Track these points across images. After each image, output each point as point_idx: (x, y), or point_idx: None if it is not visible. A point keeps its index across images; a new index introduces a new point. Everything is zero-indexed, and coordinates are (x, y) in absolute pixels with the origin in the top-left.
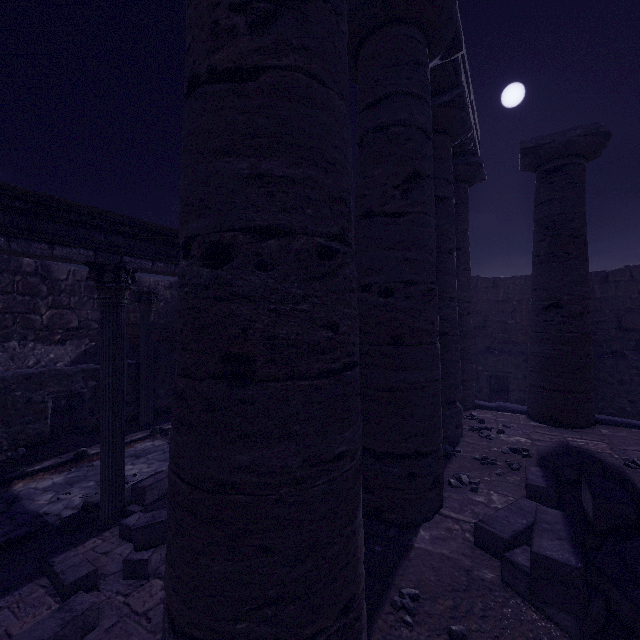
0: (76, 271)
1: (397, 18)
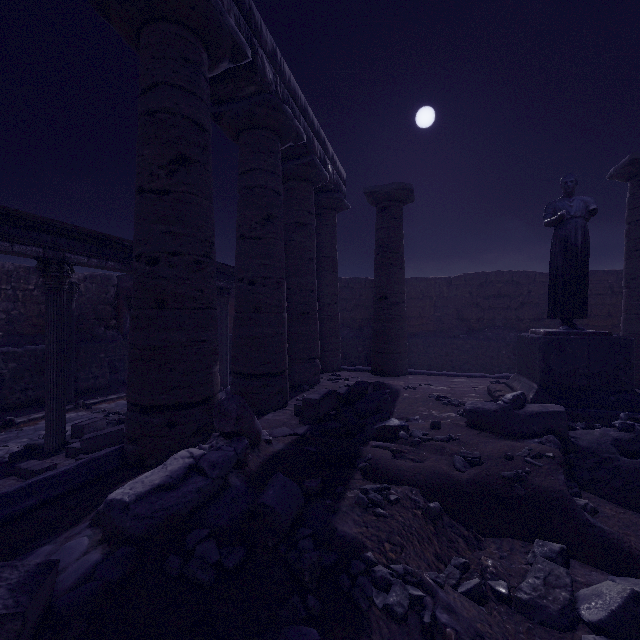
0: None
1: (258, 126)
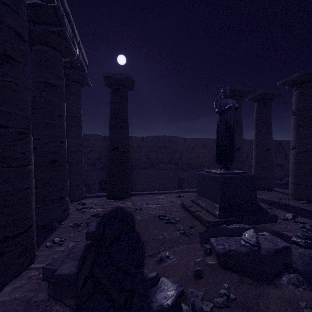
0: None
1: None
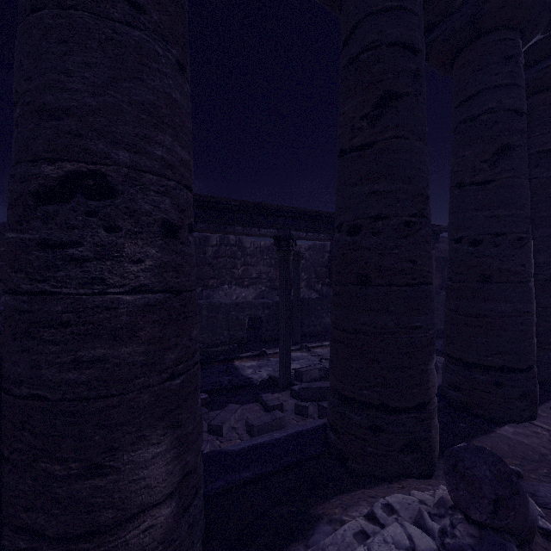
0: (255, 242)
1: (486, 31)
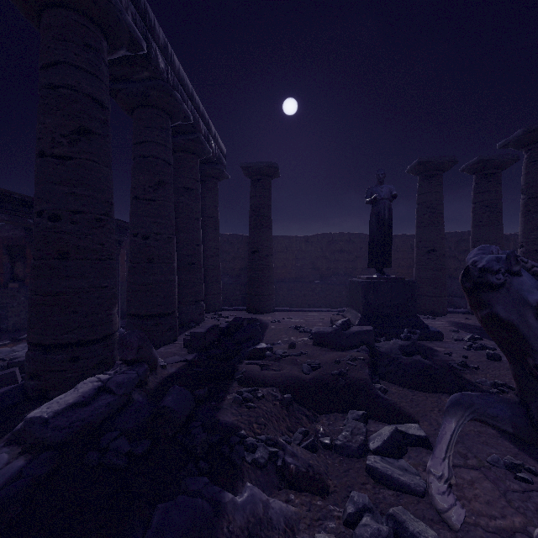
0: None
1: (152, 105)
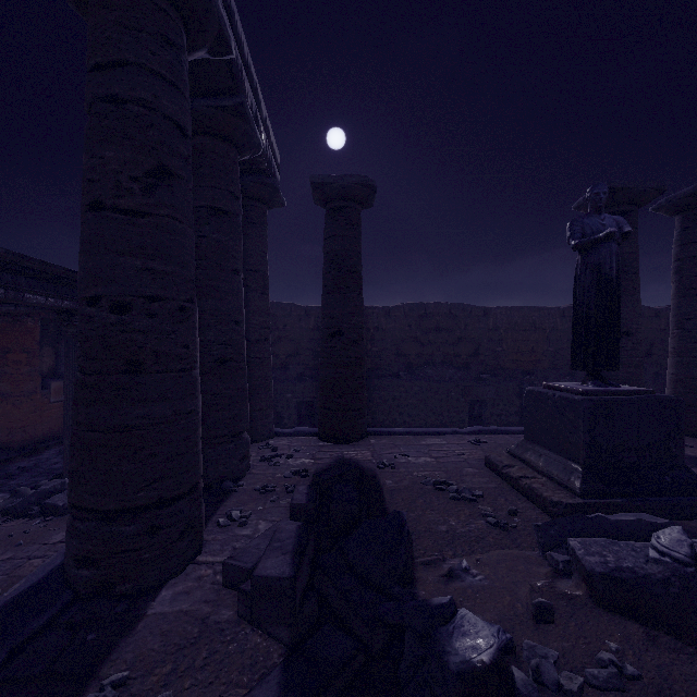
0: None
1: None
